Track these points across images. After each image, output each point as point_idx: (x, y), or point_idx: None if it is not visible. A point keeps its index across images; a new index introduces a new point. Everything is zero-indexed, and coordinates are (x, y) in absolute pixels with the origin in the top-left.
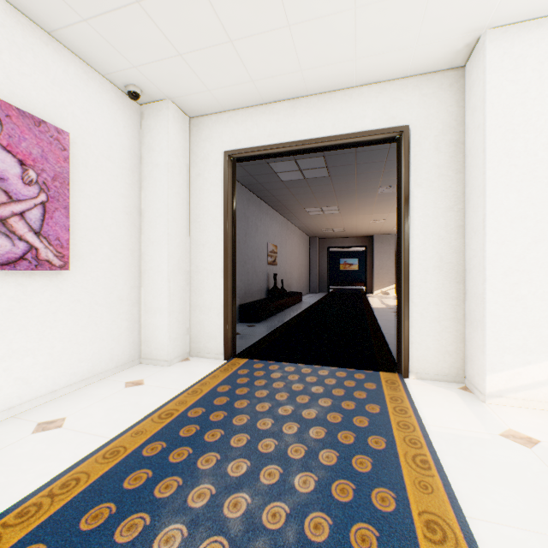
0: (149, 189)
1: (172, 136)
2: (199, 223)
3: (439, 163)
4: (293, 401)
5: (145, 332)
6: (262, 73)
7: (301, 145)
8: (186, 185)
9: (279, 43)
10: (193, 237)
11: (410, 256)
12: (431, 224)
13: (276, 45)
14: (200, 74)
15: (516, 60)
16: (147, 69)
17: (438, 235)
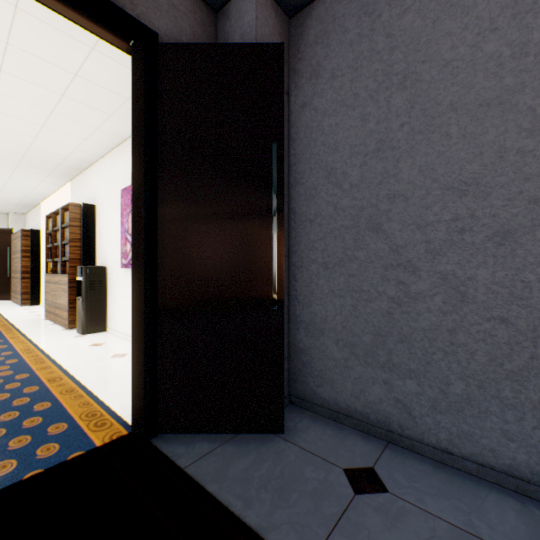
0: None
1: None
2: None
3: None
4: None
5: None
6: None
7: None
8: None
9: None
10: None
11: None
12: None
13: None
14: None
15: None
16: None
17: None
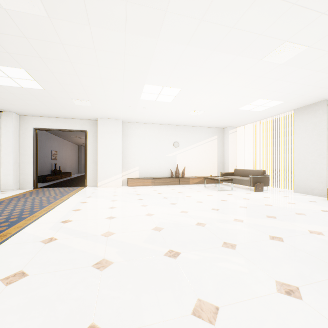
0: (5, 138)
1: (14, 123)
2: (23, 148)
3: (94, 140)
4: (54, 190)
5: (3, 181)
6: (47, 114)
7: (59, 130)
8: (18, 136)
9: (51, 112)
10: (21, 152)
11: (87, 160)
12: (92, 153)
13: (51, 112)
14: (27, 111)
15: (103, 125)
16: (9, 108)
17: (93, 155)
